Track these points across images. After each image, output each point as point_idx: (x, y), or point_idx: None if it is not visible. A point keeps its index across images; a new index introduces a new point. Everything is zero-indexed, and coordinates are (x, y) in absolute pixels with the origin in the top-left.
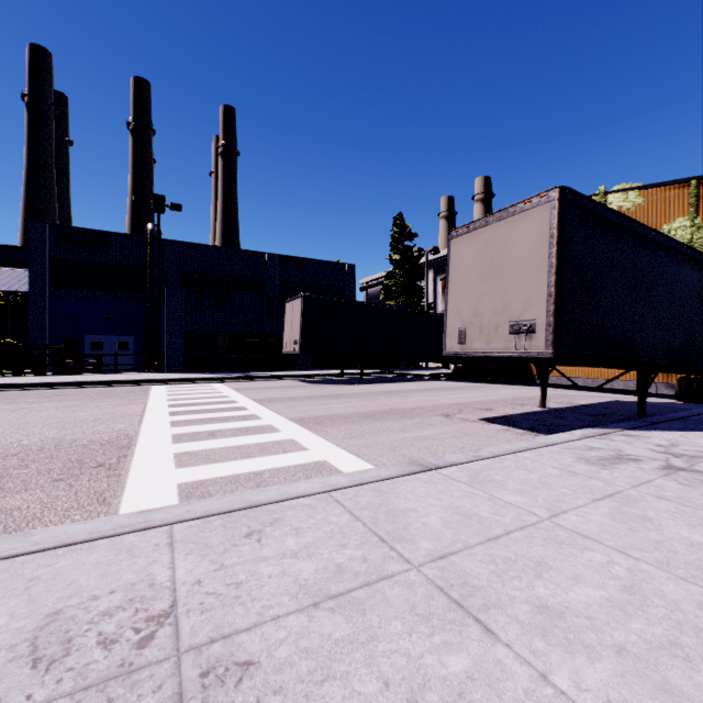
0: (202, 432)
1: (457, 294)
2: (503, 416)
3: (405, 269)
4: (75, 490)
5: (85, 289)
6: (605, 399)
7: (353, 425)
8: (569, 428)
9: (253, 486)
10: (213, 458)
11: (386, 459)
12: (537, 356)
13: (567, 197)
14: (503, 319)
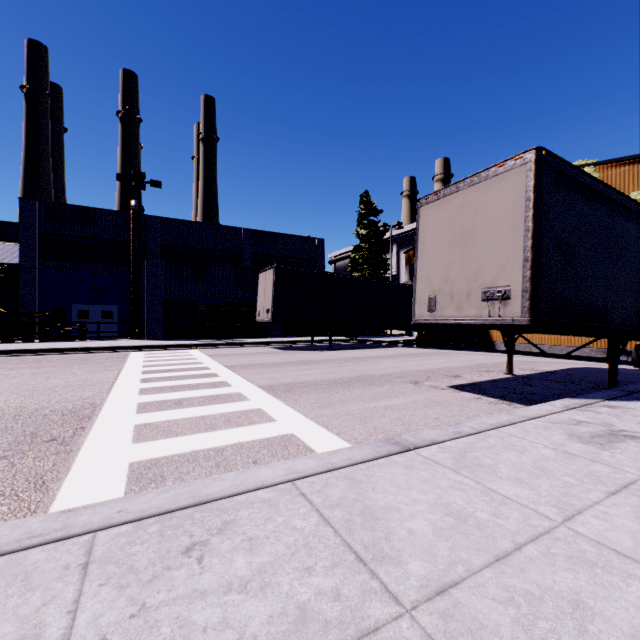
0: (169, 400)
1: (427, 262)
2: (472, 384)
3: (371, 243)
4: (14, 471)
5: (72, 261)
6: (568, 365)
7: (322, 393)
8: (541, 397)
9: (212, 465)
10: (175, 431)
11: (357, 432)
12: (512, 323)
13: (544, 158)
14: (475, 285)
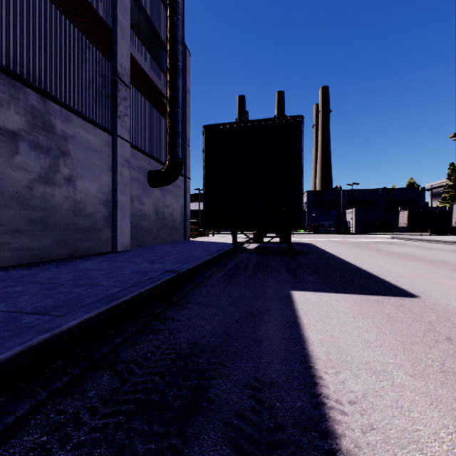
0: None
1: (454, 215)
2: None
3: (455, 189)
4: None
5: (319, 208)
6: None
7: None
8: None
9: None
10: None
11: None
12: None
13: None
14: None
